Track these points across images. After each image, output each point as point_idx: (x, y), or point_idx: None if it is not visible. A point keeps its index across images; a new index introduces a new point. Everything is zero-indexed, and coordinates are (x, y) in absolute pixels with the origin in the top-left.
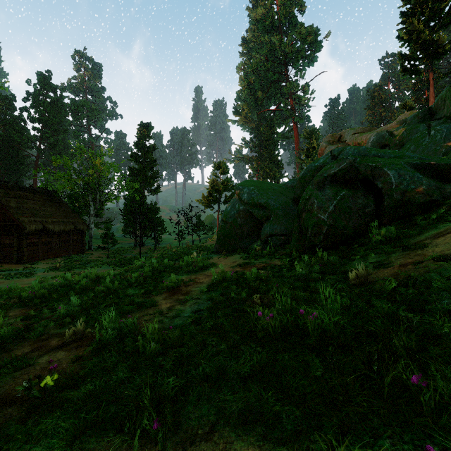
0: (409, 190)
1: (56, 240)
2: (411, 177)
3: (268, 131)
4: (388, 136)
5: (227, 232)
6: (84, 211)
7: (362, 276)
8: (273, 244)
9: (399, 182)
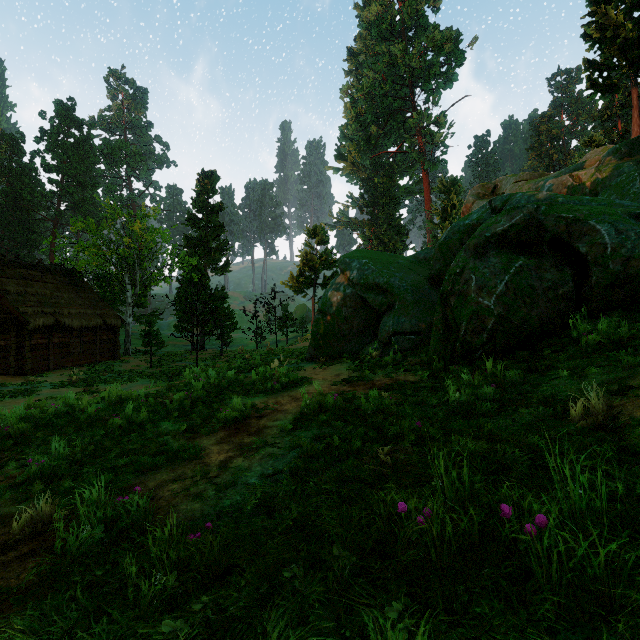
0: (636, 256)
1: (75, 341)
2: (638, 234)
3: (385, 183)
4: (572, 182)
5: (327, 328)
6: (119, 298)
7: (598, 414)
8: (399, 347)
9: (619, 242)
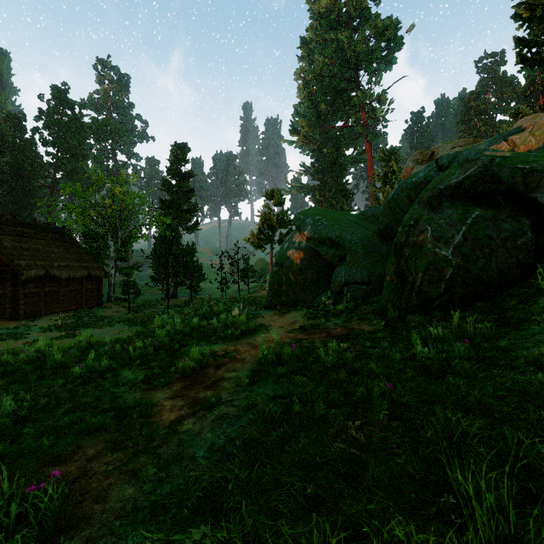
0: None
1: (63, 290)
2: None
3: (333, 153)
4: (507, 146)
5: (284, 279)
6: (103, 253)
7: None
8: (351, 296)
9: None
